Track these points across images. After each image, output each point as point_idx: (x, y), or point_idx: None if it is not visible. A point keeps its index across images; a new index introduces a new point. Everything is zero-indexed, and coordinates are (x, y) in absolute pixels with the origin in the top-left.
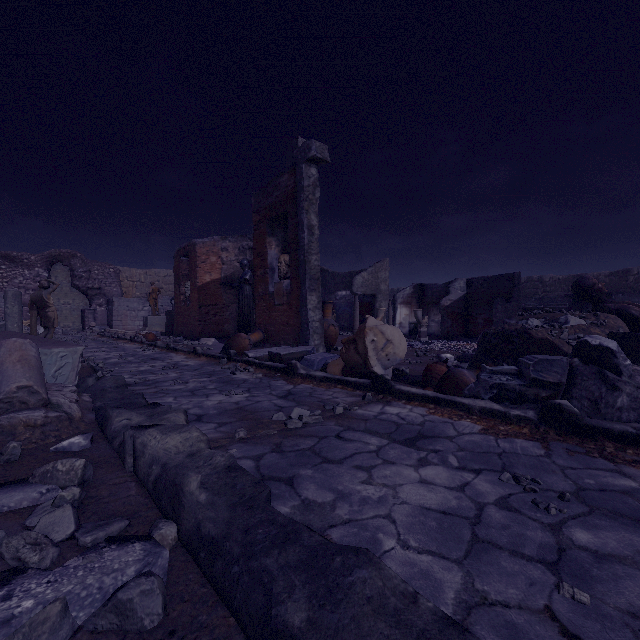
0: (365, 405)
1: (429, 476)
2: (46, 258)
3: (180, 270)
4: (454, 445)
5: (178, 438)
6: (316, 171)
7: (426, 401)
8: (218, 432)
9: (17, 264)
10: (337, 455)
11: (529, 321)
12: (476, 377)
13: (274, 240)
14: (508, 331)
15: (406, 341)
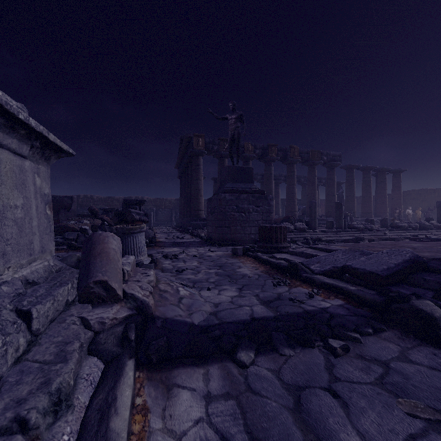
0: None
1: None
2: None
3: None
4: None
5: None
6: None
7: None
8: None
9: None
10: None
11: (71, 222)
12: None
13: None
14: (61, 225)
15: None
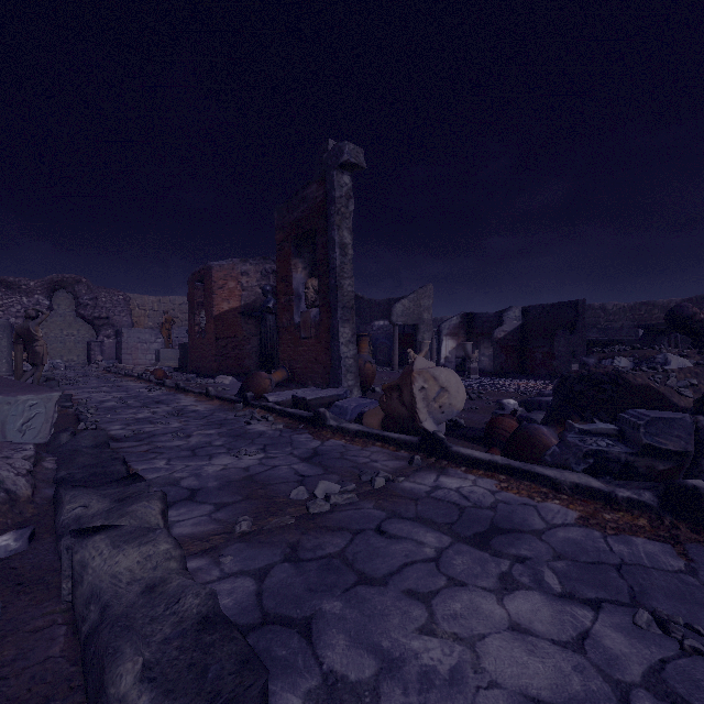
0: (413, 474)
1: (522, 615)
2: (47, 284)
3: (195, 297)
4: (546, 547)
5: (135, 555)
6: (350, 179)
7: (494, 470)
8: (213, 521)
9: (14, 291)
10: (379, 568)
11: (616, 360)
12: (558, 436)
13: (300, 262)
14: (596, 375)
15: None
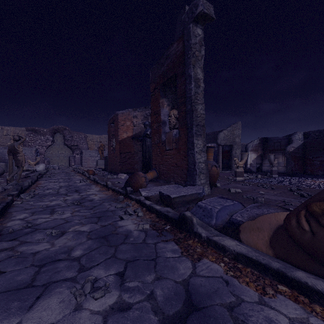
0: None
1: None
2: (51, 130)
3: (110, 132)
4: None
5: None
6: (201, 32)
7: None
8: None
9: (38, 133)
10: None
11: None
12: None
13: (165, 101)
14: None
15: (260, 177)
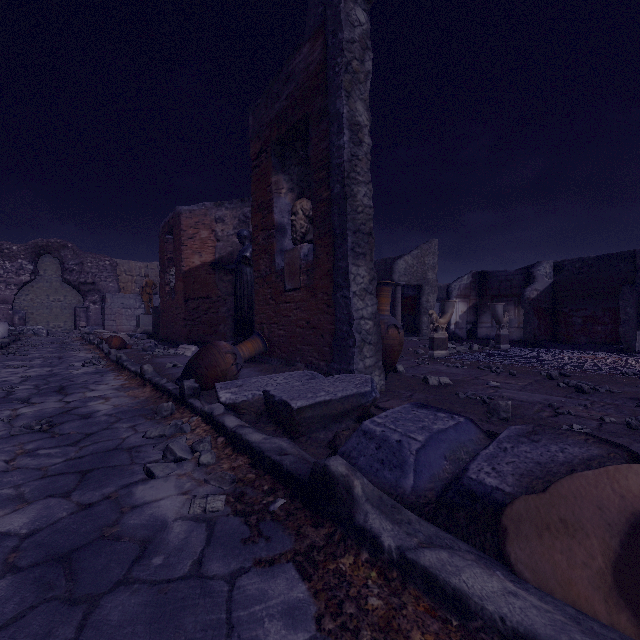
0: None
1: None
2: (31, 248)
3: (165, 252)
4: None
5: None
6: (365, 17)
7: None
8: None
9: None
10: None
11: None
12: None
13: (285, 180)
14: None
15: (478, 349)
